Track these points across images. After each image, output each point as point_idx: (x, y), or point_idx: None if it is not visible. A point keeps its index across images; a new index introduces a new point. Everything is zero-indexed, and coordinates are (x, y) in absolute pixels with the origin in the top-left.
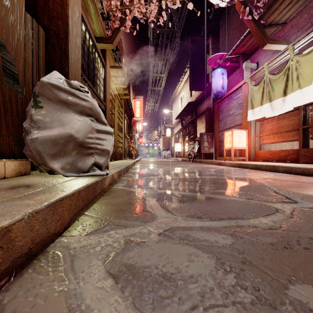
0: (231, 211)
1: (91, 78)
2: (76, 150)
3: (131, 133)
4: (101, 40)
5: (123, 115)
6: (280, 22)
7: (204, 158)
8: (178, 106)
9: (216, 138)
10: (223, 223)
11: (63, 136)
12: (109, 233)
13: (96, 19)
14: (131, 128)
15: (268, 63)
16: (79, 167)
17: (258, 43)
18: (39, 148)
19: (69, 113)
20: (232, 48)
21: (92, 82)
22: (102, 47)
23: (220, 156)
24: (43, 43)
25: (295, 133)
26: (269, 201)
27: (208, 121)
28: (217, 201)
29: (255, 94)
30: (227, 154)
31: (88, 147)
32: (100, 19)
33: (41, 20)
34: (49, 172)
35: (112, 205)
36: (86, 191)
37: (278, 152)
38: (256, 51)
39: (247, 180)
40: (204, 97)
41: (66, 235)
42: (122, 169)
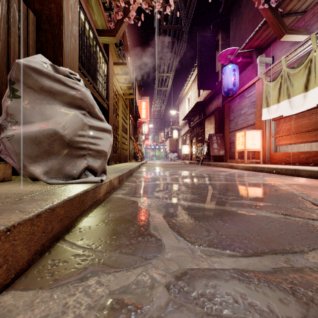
0: (269, 236)
1: (92, 73)
2: (63, 151)
3: (136, 134)
4: (103, 33)
5: (128, 115)
6: (300, 11)
7: (213, 160)
8: (185, 107)
9: (227, 139)
10: (267, 261)
11: (45, 133)
12: (87, 282)
13: (97, 9)
14: (137, 130)
15: (286, 56)
16: (68, 172)
17: (276, 34)
18: (16, 149)
19: (54, 105)
20: (243, 42)
21: (92, 78)
22: (104, 41)
23: (231, 158)
24: (34, 29)
25: (317, 133)
26: (315, 219)
27: (218, 121)
28: (244, 218)
29: (271, 90)
30: (239, 156)
31: (78, 148)
32: (101, 9)
33: (32, 3)
34: (31, 178)
35: (105, 224)
36: (66, 207)
37: (297, 154)
38: (270, 45)
39: (270, 186)
40: (213, 96)
41: (15, 289)
42: (124, 174)
